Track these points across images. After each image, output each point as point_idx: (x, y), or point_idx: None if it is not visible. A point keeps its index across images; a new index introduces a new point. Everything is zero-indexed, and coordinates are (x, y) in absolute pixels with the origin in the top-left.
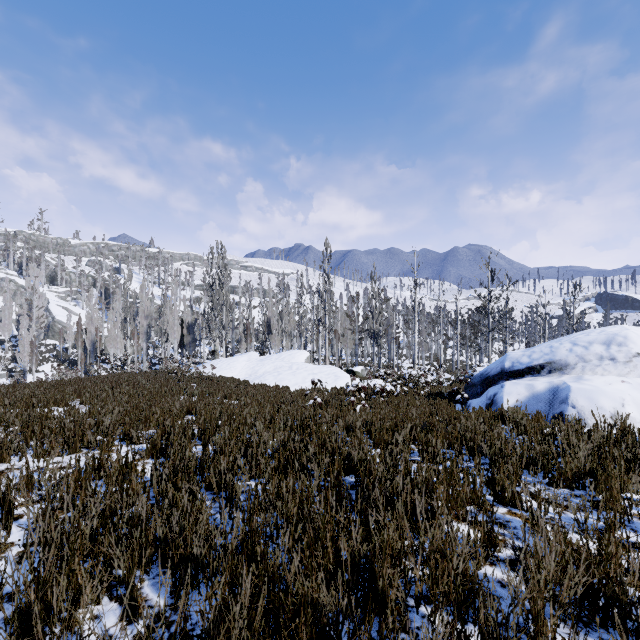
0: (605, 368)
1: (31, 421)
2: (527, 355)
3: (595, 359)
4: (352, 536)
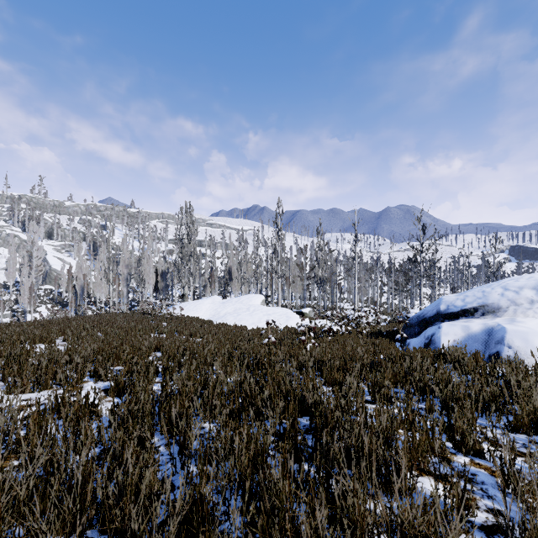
0: (536, 311)
1: (10, 358)
2: (461, 299)
3: (526, 303)
4: (315, 513)
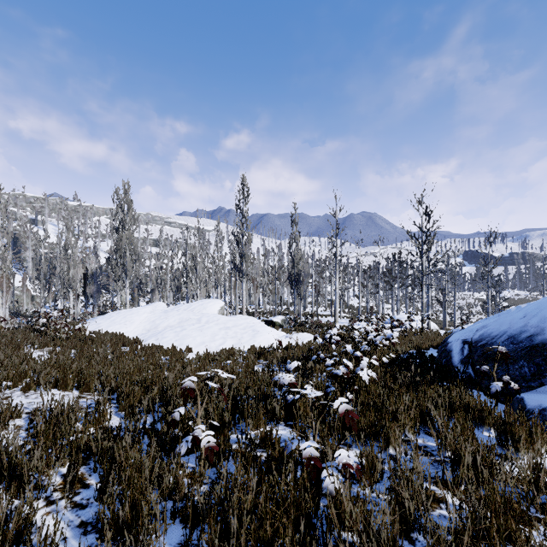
0: None
1: None
2: None
3: None
4: None
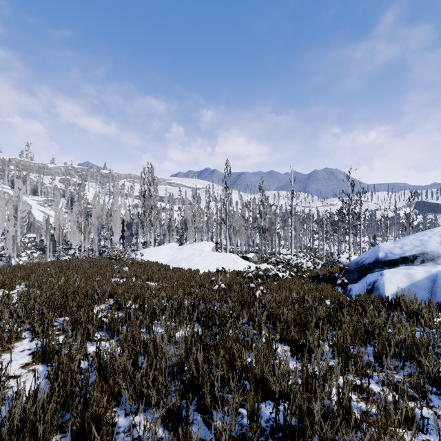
0: None
1: None
2: (399, 247)
3: None
4: None
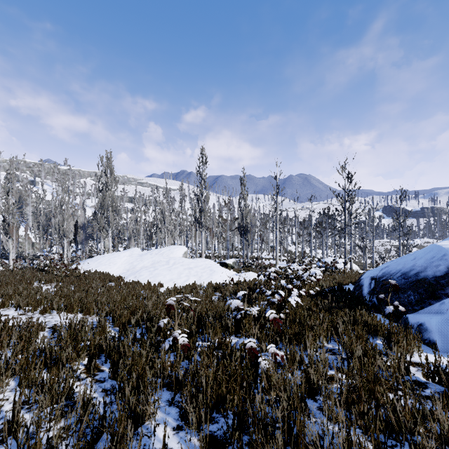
0: None
1: None
2: None
3: None
4: None
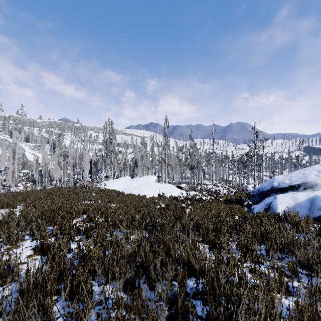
0: None
1: None
2: (288, 178)
3: None
4: None
